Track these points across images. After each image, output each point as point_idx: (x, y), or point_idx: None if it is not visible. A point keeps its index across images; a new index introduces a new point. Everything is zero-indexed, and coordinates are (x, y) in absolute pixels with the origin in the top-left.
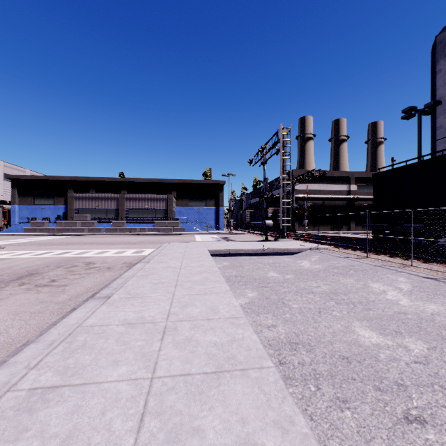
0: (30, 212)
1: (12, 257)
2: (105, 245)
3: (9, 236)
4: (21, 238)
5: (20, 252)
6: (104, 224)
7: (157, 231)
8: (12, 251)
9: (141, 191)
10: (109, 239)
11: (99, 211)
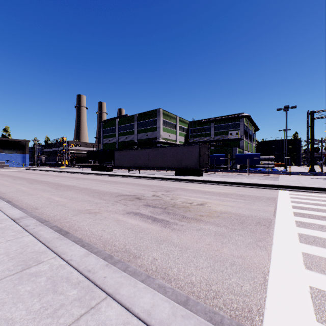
0: None
1: None
2: None
3: None
4: None
5: None
6: None
7: None
8: None
9: None
10: None
11: None
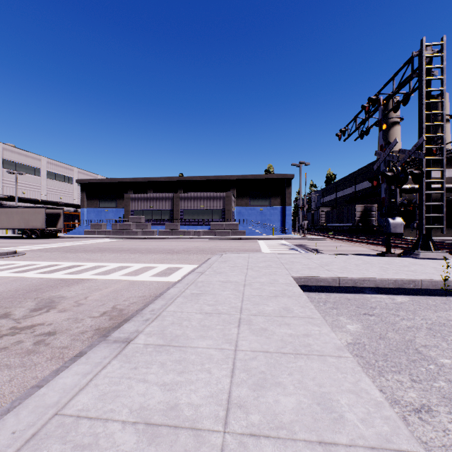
0: (96, 214)
1: None
2: (137, 254)
3: (68, 238)
4: (71, 241)
5: (18, 264)
6: (158, 227)
7: (213, 234)
8: (16, 261)
9: (197, 190)
10: (155, 244)
11: (153, 212)
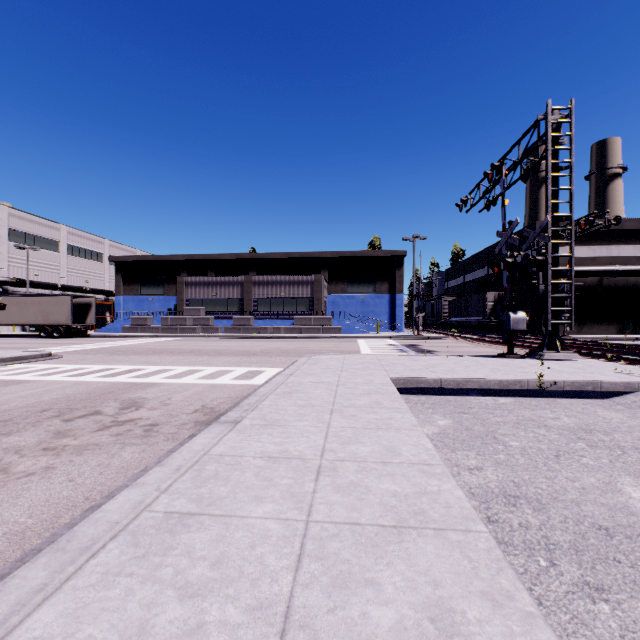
0: (136, 305)
1: (34, 379)
2: (205, 357)
3: (102, 338)
4: (110, 341)
5: (65, 368)
6: (224, 321)
7: (298, 331)
8: (59, 364)
9: (276, 272)
10: (222, 344)
11: (217, 302)
